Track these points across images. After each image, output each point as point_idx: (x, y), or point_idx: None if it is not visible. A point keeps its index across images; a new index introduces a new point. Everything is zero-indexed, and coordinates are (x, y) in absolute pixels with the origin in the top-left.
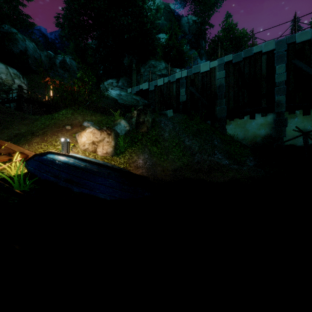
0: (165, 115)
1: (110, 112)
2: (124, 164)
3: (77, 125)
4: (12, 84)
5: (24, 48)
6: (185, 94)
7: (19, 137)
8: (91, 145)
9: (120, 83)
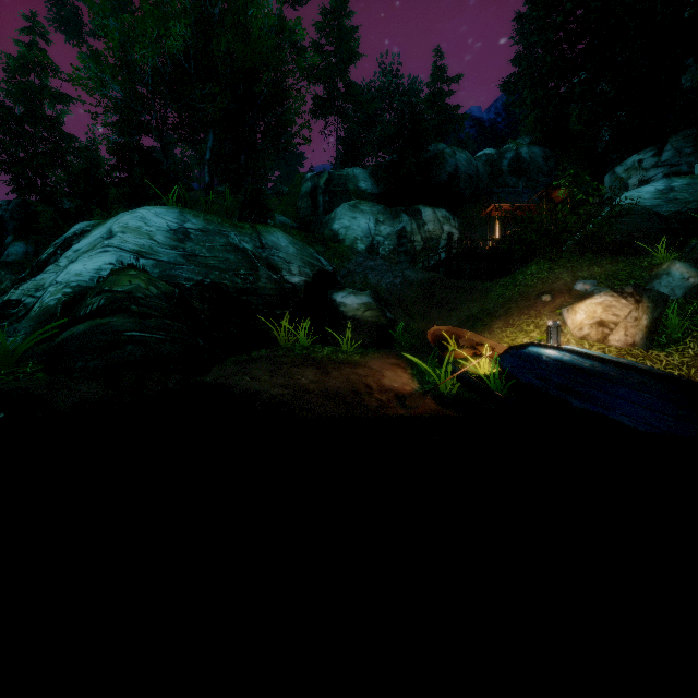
0: None
1: (639, 249)
2: (680, 368)
3: (561, 290)
4: (440, 235)
5: (453, 168)
6: None
7: (473, 321)
8: (596, 327)
9: (666, 154)
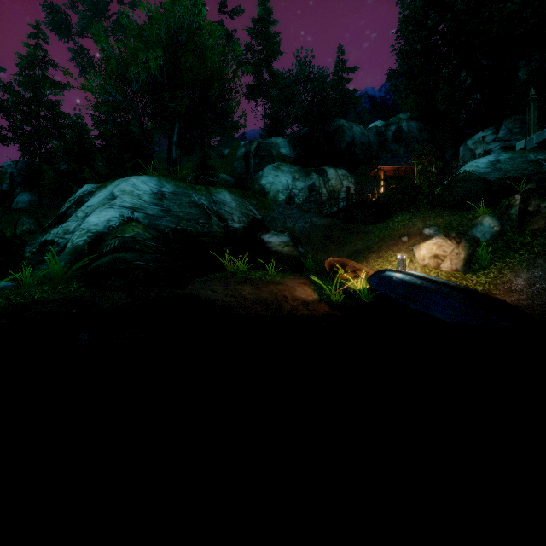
0: None
1: (468, 205)
2: (484, 285)
3: (415, 234)
4: (340, 188)
5: (351, 138)
6: None
7: (357, 254)
8: (433, 259)
9: (501, 132)
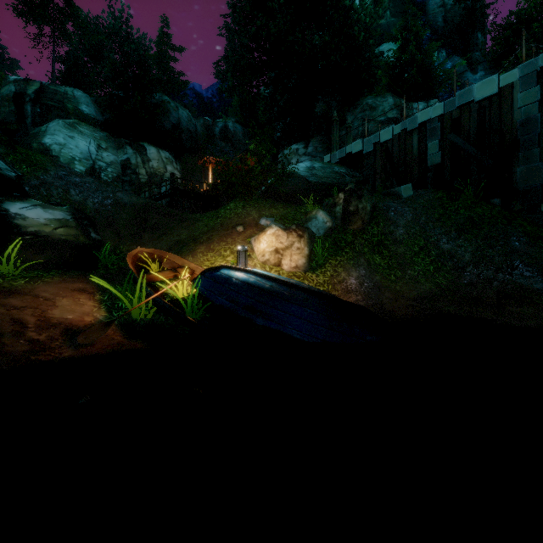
0: (395, 196)
1: (299, 200)
2: (324, 285)
3: (251, 224)
4: (164, 173)
5: (176, 120)
6: (440, 150)
7: (180, 245)
8: (274, 254)
9: (310, 148)
